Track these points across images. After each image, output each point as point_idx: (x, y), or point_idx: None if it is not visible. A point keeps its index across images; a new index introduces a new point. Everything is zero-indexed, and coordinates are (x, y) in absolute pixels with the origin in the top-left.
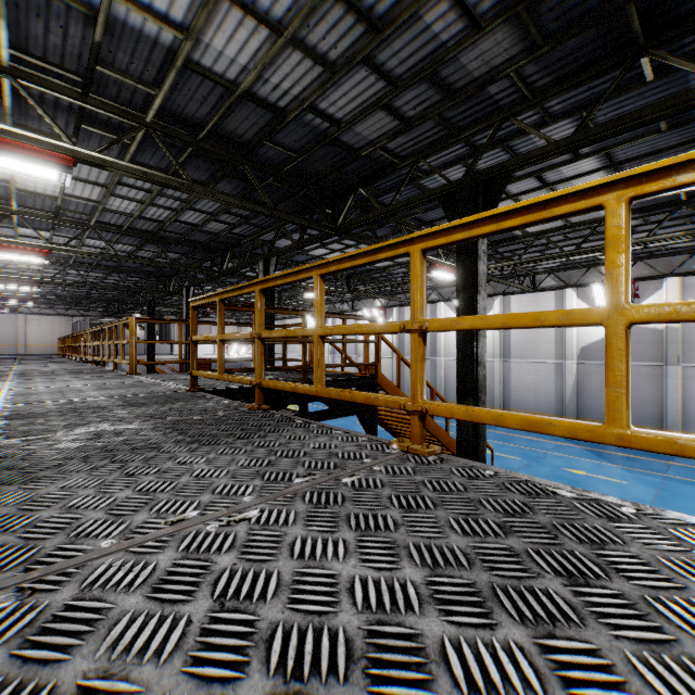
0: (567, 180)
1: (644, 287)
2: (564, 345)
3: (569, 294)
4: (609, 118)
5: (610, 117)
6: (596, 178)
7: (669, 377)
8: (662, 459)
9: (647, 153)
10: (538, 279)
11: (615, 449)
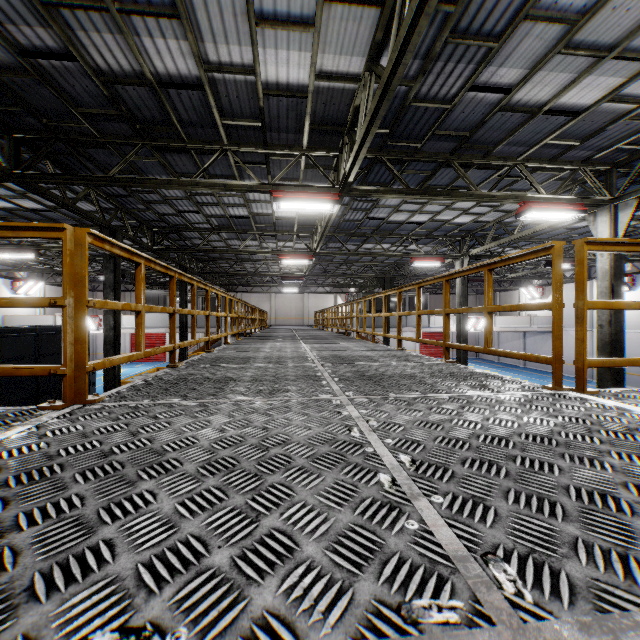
0: None
1: None
2: None
3: None
4: None
5: None
6: None
7: None
8: None
9: None
10: None
11: None
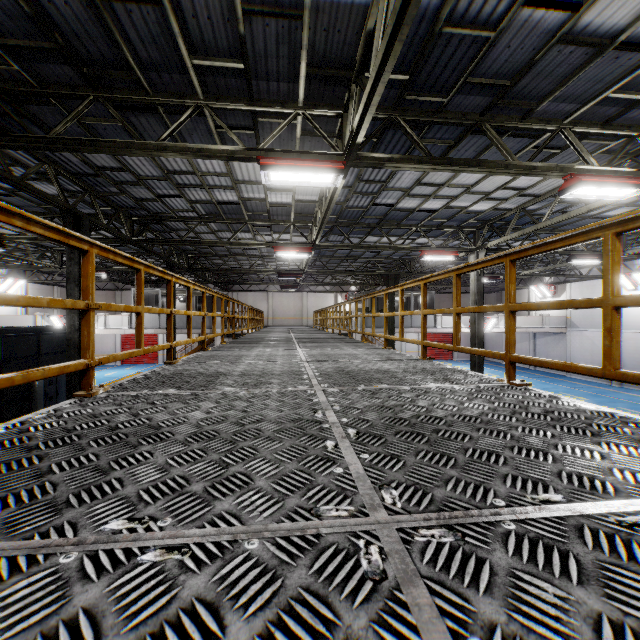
0: None
1: None
2: None
3: None
4: None
5: None
6: None
7: None
8: None
9: None
10: None
11: None
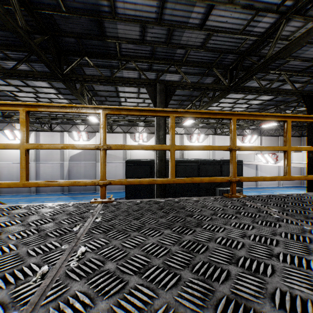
0: (38, 87)
1: (91, 135)
2: (63, 155)
3: (66, 134)
4: (41, 70)
5: (41, 70)
6: (52, 91)
7: (97, 166)
8: (94, 195)
9: (65, 88)
10: (53, 126)
11: (81, 194)
